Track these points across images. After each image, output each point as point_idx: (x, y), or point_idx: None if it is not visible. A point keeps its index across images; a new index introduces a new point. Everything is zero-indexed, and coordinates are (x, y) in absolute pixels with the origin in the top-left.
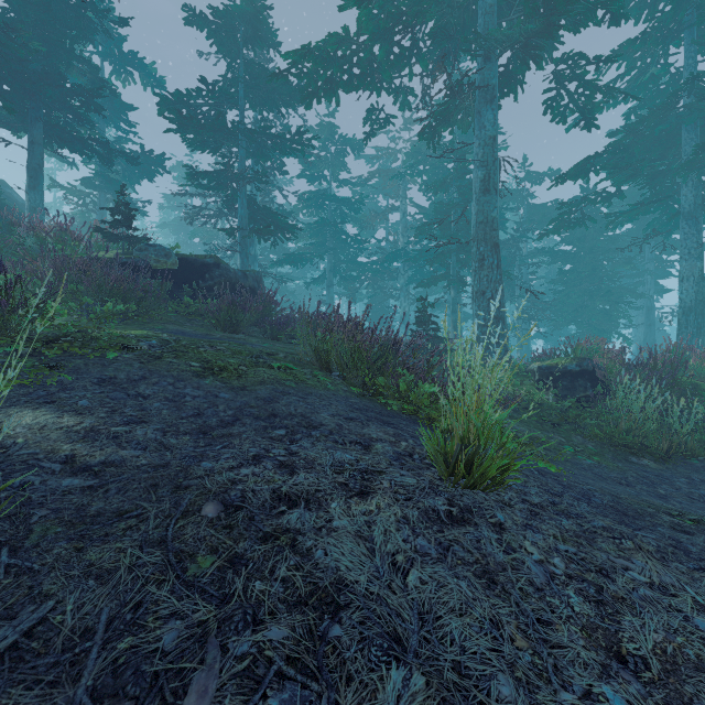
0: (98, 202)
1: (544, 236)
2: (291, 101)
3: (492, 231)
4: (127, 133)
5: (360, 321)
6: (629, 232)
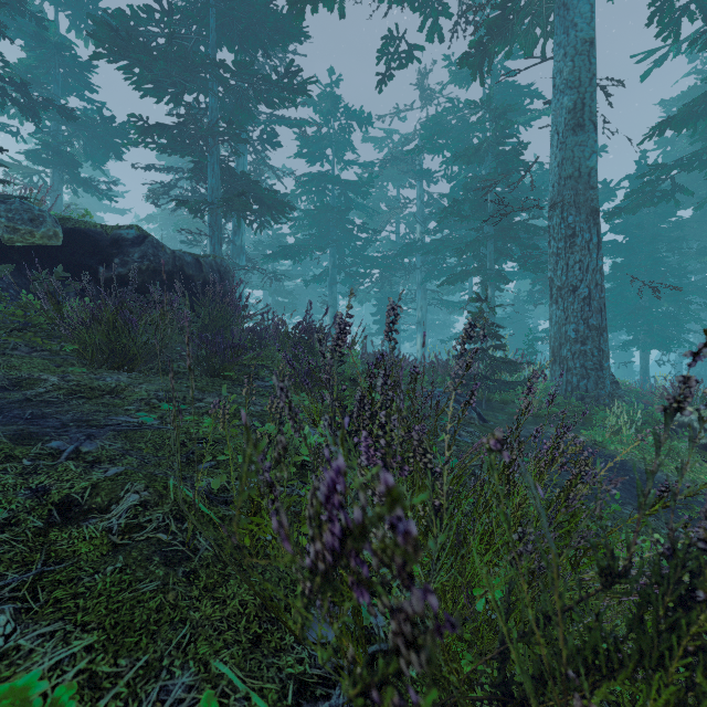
0: (51, 182)
1: (619, 214)
2: (280, 40)
3: (589, 190)
4: (93, 104)
5: (417, 369)
6: (690, 220)
